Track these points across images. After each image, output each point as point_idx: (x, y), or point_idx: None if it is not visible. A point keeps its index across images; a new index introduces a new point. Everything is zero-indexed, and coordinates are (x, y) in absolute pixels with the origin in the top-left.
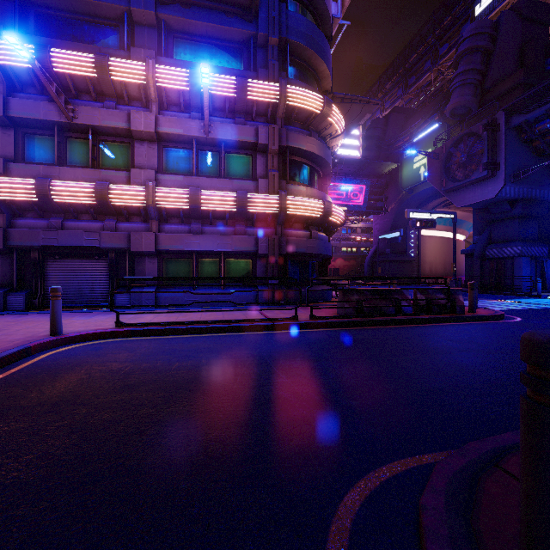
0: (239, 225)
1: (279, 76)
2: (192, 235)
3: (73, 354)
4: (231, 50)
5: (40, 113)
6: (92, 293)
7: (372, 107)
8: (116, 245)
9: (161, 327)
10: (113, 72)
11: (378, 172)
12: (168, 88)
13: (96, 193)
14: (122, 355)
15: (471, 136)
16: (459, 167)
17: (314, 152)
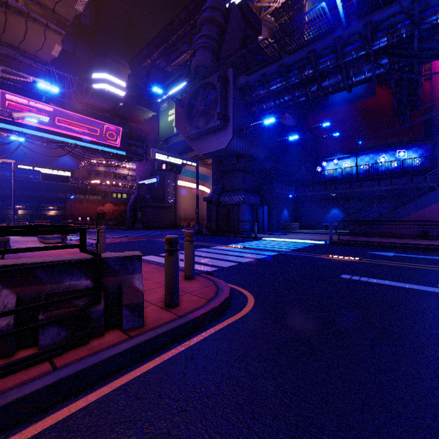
0: None
1: None
2: None
3: None
4: None
5: None
6: None
7: None
8: None
9: None
10: None
11: (137, 117)
12: None
13: None
14: None
15: (208, 87)
16: (199, 115)
17: None
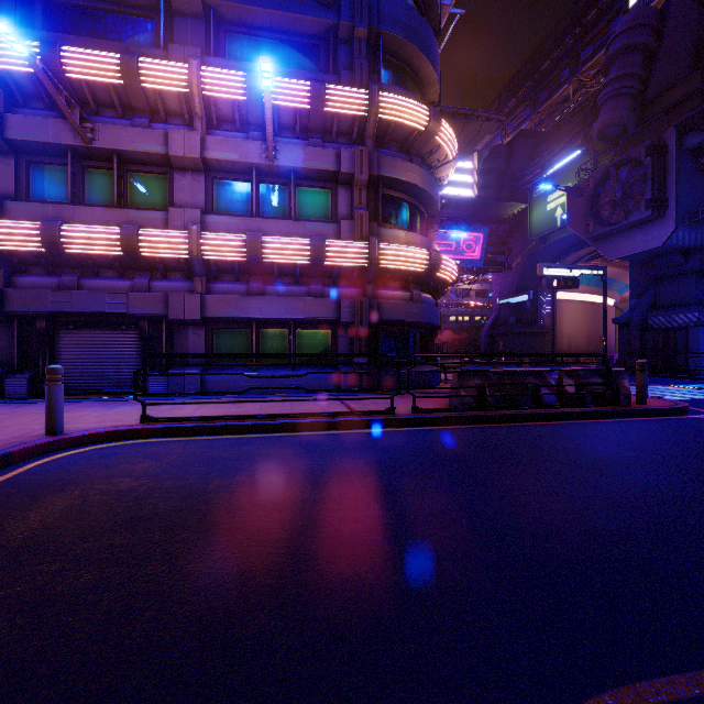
0: (314, 284)
1: (369, 80)
2: (251, 298)
3: (72, 463)
4: (304, 47)
5: (49, 133)
6: (118, 375)
7: (494, 126)
8: (149, 310)
9: (203, 424)
10: (145, 77)
11: (499, 216)
12: (219, 99)
13: (122, 241)
14: (141, 465)
15: (628, 163)
16: (611, 205)
17: (417, 184)
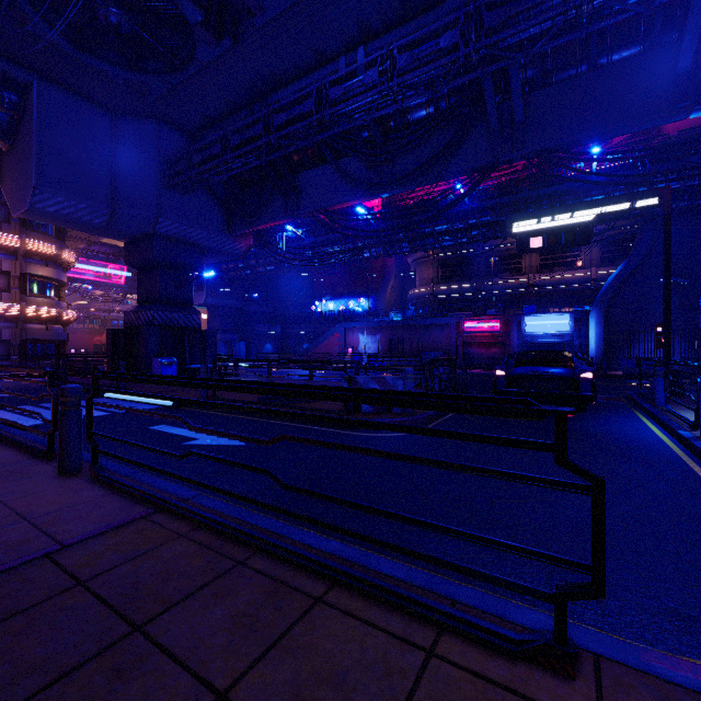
0: None
1: (20, 229)
2: None
3: None
4: None
5: None
6: None
7: None
8: None
9: None
10: None
11: None
12: None
13: None
14: None
15: None
16: None
17: (50, 276)
